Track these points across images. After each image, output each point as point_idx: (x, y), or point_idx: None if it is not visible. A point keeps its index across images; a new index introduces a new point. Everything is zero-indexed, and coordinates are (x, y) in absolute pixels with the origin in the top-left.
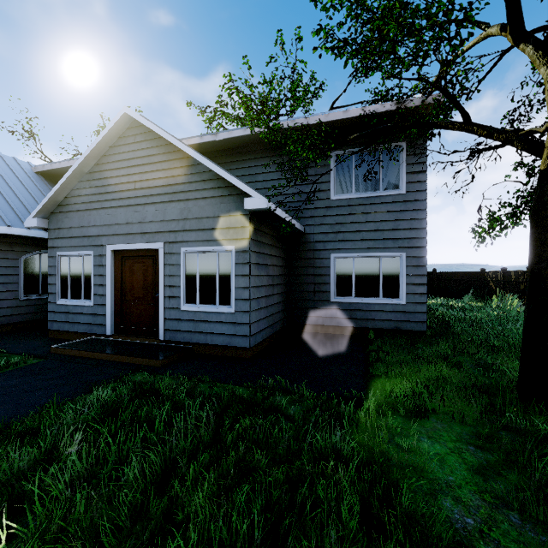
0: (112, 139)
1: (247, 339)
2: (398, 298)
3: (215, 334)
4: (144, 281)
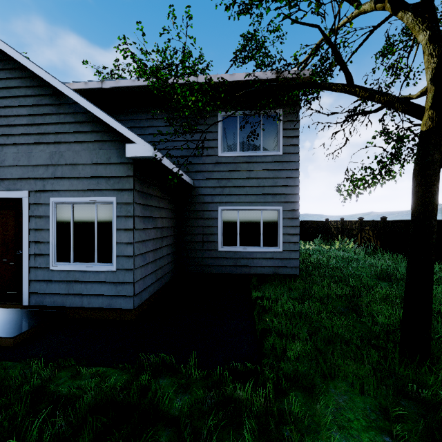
0: None
1: (130, 299)
2: (276, 246)
3: (93, 295)
4: (3, 236)
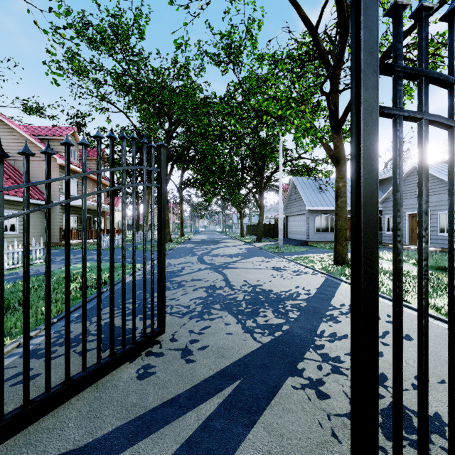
0: (408, 174)
1: None
2: None
3: None
4: None
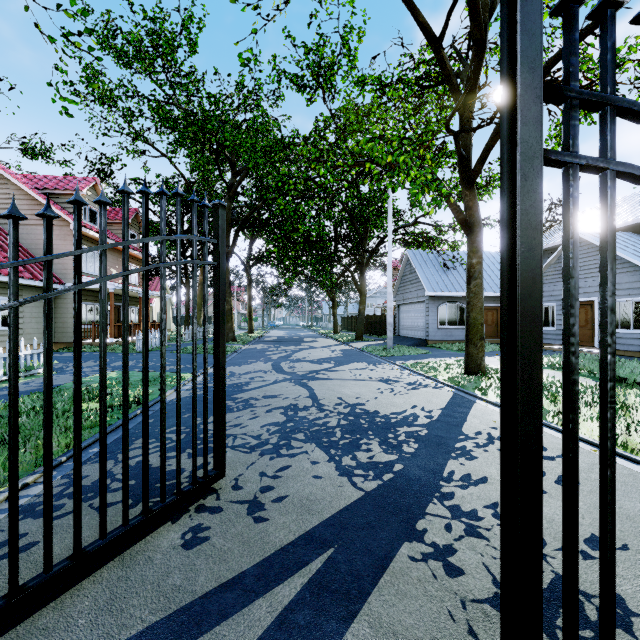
0: None
1: None
2: None
3: (629, 345)
4: (585, 317)
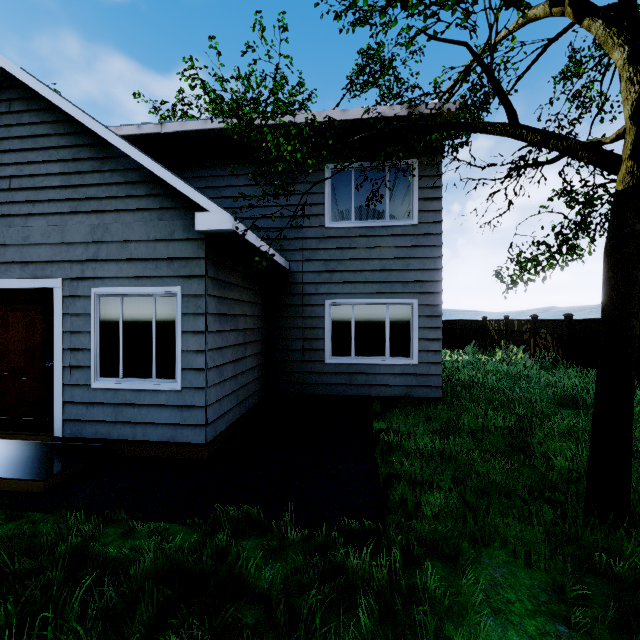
0: None
1: (201, 430)
2: (408, 357)
3: (149, 424)
4: (27, 341)
